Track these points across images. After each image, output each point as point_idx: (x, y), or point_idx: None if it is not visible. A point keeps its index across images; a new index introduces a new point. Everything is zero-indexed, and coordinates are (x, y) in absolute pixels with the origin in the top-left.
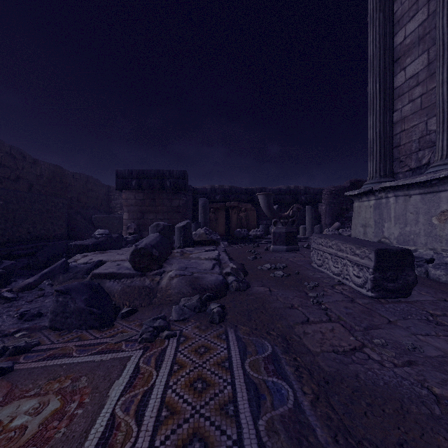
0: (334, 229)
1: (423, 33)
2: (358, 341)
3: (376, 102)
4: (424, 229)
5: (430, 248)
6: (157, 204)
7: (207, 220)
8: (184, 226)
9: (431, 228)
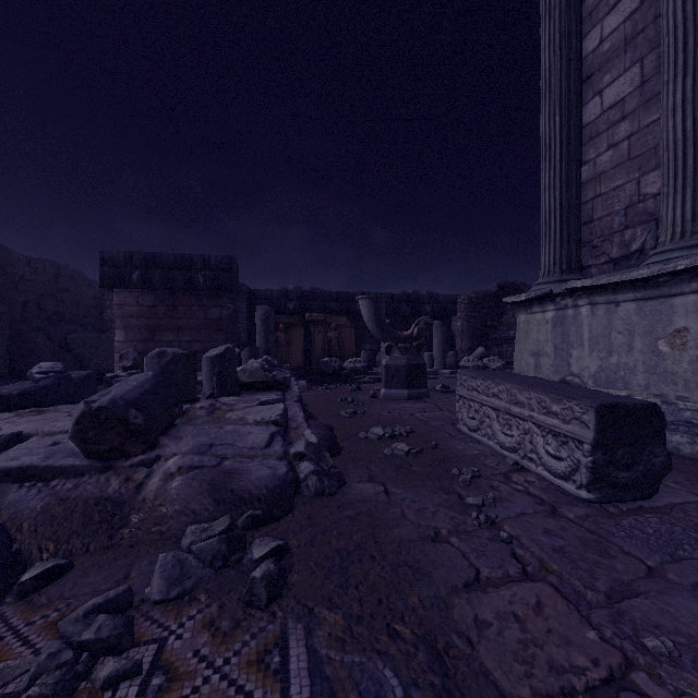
0: (476, 359)
1: (633, 33)
2: (610, 644)
3: (554, 147)
4: (644, 360)
5: (654, 393)
6: (180, 315)
7: (271, 344)
8: (220, 355)
9: (657, 359)
